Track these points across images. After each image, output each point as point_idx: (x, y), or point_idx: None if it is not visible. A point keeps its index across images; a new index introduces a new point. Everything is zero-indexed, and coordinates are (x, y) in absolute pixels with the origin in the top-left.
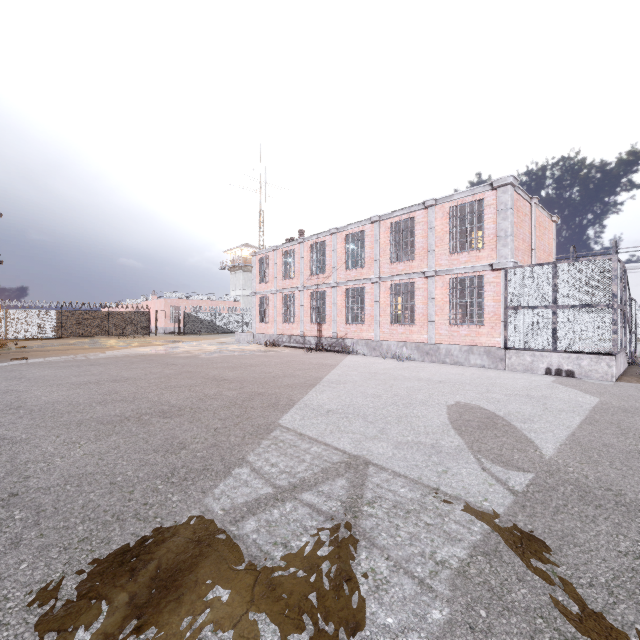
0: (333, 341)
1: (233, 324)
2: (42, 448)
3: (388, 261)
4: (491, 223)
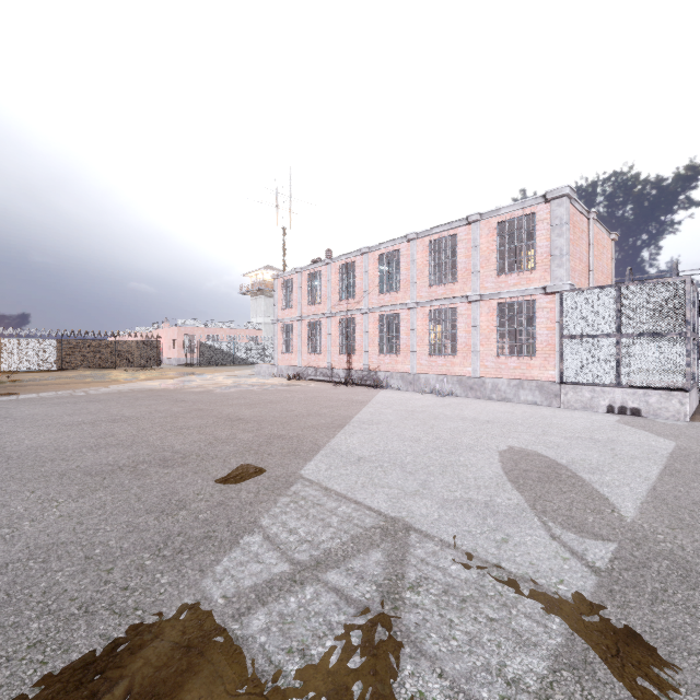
0: (364, 374)
1: (253, 355)
2: (10, 508)
3: (426, 284)
4: (544, 240)
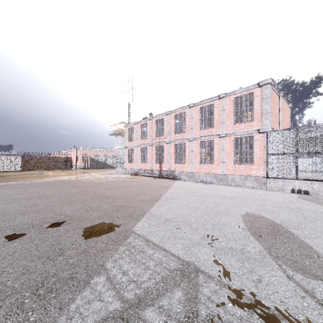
0: (168, 173)
1: (115, 163)
2: None
3: (198, 128)
4: (258, 106)
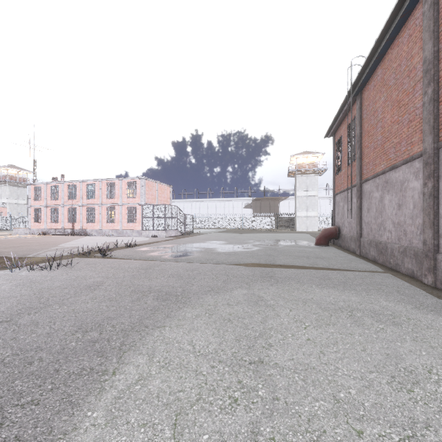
0: (80, 231)
1: (2, 224)
2: None
3: (105, 198)
4: (139, 190)
